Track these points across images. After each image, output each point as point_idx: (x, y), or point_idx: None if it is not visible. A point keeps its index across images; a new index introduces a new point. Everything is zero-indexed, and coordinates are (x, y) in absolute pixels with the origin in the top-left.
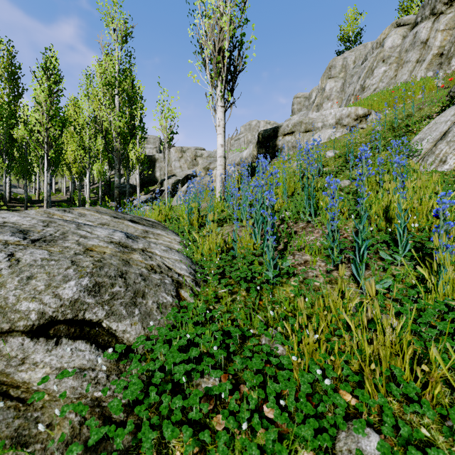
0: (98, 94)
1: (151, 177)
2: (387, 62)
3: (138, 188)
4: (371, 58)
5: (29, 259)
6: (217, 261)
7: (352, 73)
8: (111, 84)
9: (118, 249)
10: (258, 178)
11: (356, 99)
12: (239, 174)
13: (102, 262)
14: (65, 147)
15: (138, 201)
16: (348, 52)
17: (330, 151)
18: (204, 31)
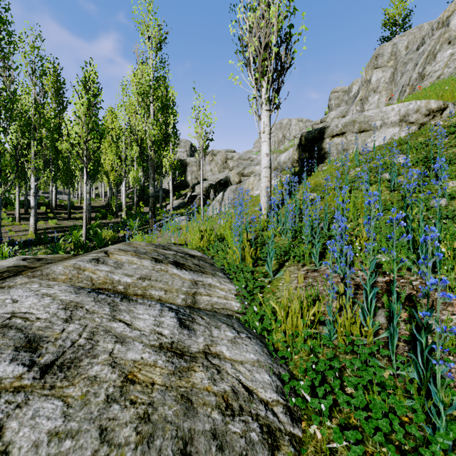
0: (133, 103)
1: (182, 181)
2: (454, 44)
3: (171, 194)
4: (431, 41)
5: (26, 441)
6: (311, 359)
7: (405, 60)
8: (146, 92)
9: (171, 366)
10: (306, 189)
11: (413, 90)
12: (281, 182)
13: (151, 421)
14: (104, 155)
15: (171, 208)
16: (398, 37)
17: (400, 155)
18: (248, 26)
